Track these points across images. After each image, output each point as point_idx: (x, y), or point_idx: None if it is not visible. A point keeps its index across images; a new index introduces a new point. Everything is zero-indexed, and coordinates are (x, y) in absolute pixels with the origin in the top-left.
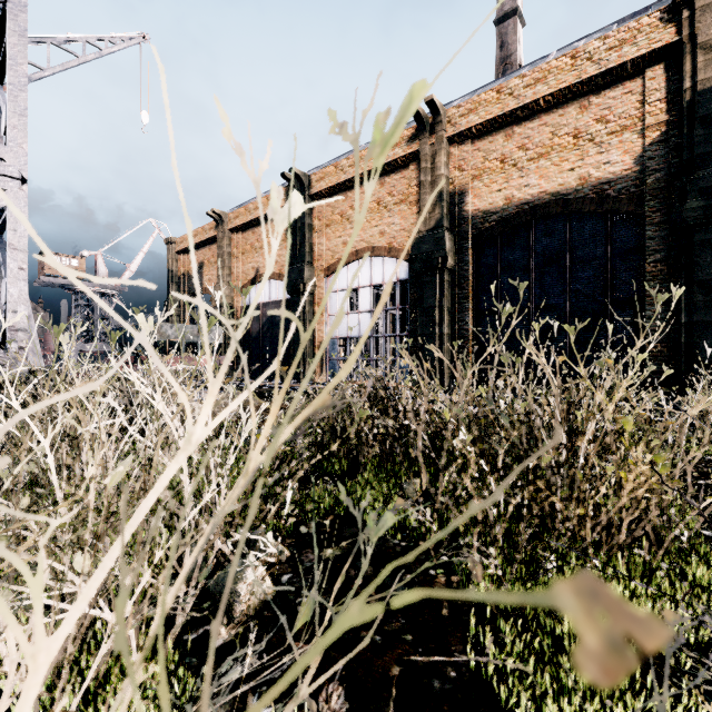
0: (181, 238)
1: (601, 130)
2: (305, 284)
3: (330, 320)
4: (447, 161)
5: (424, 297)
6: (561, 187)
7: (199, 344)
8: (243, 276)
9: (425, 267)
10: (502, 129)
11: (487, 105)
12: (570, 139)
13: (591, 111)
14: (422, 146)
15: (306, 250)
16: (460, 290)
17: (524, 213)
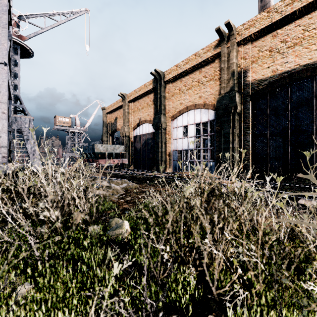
0: (108, 107)
1: None
2: (161, 124)
3: (174, 142)
4: (237, 55)
5: (223, 128)
6: (310, 60)
7: (114, 153)
8: (133, 122)
9: (224, 112)
10: (270, 33)
11: (261, 20)
12: (316, 31)
13: None
14: (222, 49)
15: (162, 108)
16: (244, 124)
17: (284, 78)
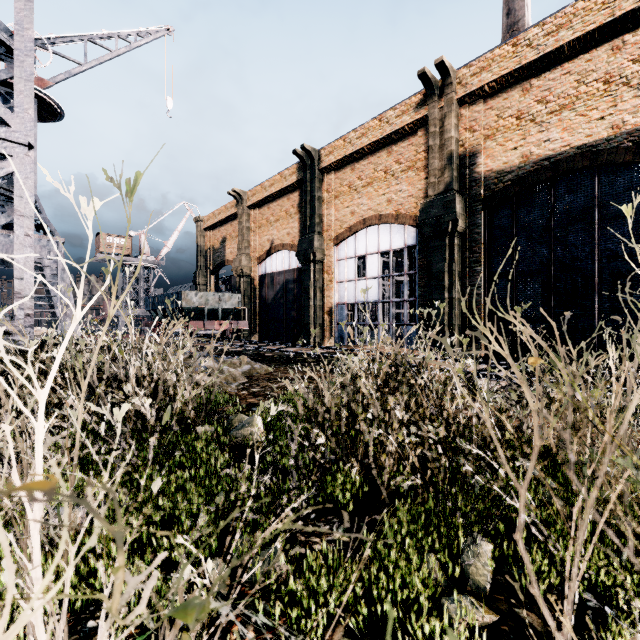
0: (208, 217)
1: (639, 71)
2: (315, 253)
3: (339, 287)
4: (457, 123)
5: (433, 262)
6: (588, 138)
7: (220, 310)
8: (259, 248)
9: (434, 232)
10: (518, 84)
11: (502, 60)
12: (599, 85)
13: (626, 52)
14: (430, 110)
15: (316, 221)
16: (470, 254)
17: (544, 169)
